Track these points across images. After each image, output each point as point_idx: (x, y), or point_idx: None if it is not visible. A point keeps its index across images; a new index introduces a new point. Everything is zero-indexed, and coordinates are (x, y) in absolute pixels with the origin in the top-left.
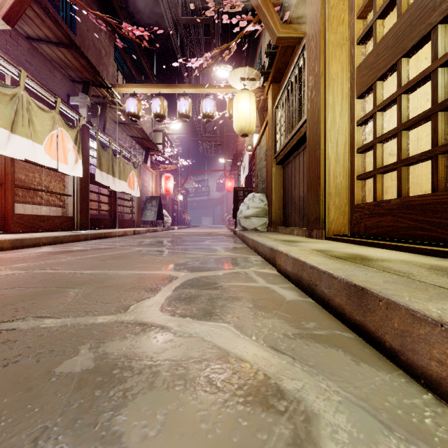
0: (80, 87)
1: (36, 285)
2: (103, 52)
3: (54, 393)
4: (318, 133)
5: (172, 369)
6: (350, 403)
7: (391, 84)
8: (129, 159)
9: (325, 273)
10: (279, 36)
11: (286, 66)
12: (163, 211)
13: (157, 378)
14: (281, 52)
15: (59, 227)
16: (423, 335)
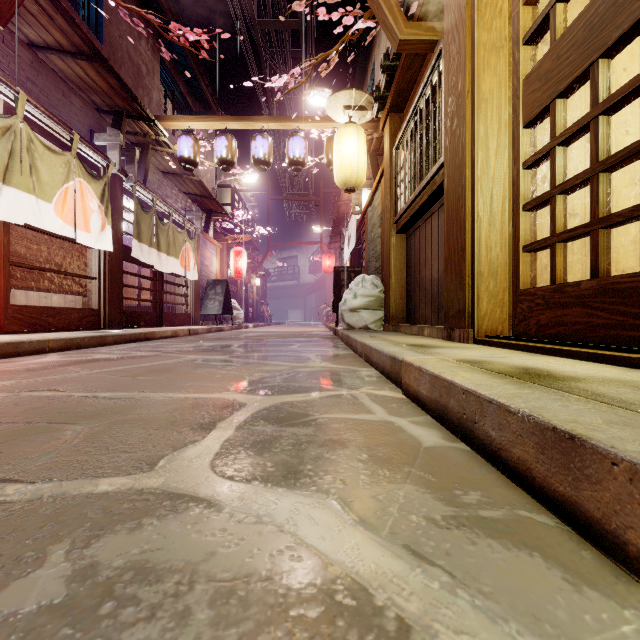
0: (109, 119)
1: (16, 419)
2: (143, 69)
3: None
4: (462, 182)
5: (217, 603)
6: None
7: (572, 108)
8: (182, 226)
9: (491, 403)
10: (402, 39)
11: (412, 87)
12: (232, 301)
13: (183, 628)
14: (405, 64)
15: (78, 325)
16: None
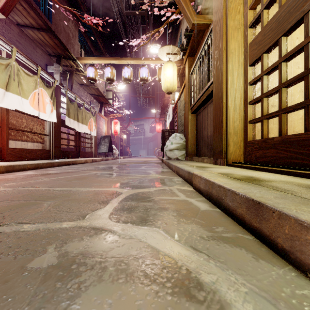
0: (54, 59)
1: (20, 199)
2: (70, 35)
3: (25, 285)
4: (221, 90)
5: (116, 264)
6: (254, 294)
7: (273, 56)
8: (89, 110)
9: (229, 190)
10: (194, 23)
11: (198, 44)
12: (112, 145)
13: (104, 272)
14: (195, 34)
15: (40, 157)
16: (309, 240)
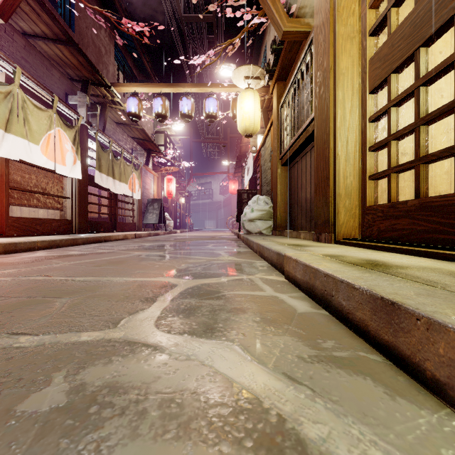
0: (79, 86)
1: (20, 295)
2: (103, 50)
3: (8, 445)
4: (326, 131)
5: (163, 406)
6: None
7: (404, 79)
8: (130, 161)
9: (342, 282)
10: (285, 31)
11: (292, 63)
12: (165, 214)
13: (143, 420)
14: (287, 48)
15: (57, 231)
16: None
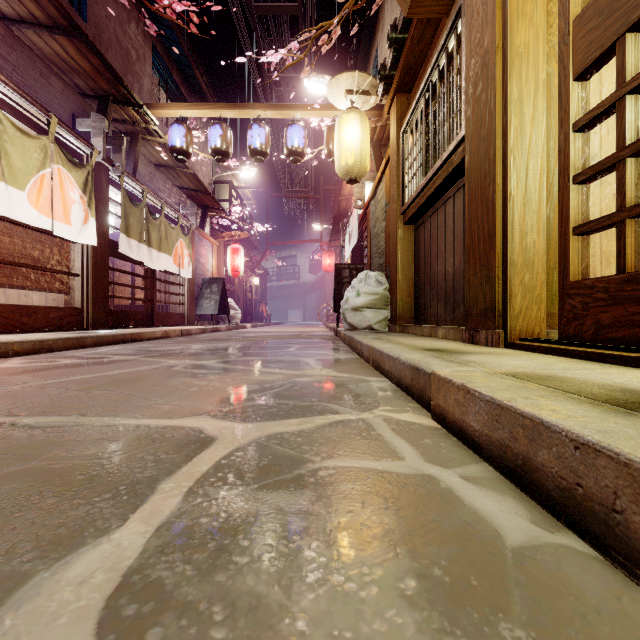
0: (95, 105)
1: None
2: (133, 54)
3: None
4: (489, 155)
5: None
6: None
7: None
8: (175, 222)
9: None
10: (414, 0)
11: (422, 63)
12: (229, 300)
13: None
14: (415, 35)
15: (57, 325)
16: None
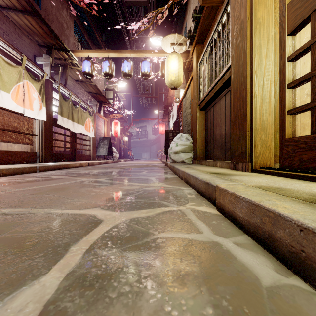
0: (45, 51)
1: None
2: (64, 25)
3: None
4: (244, 74)
5: None
6: None
7: (309, 31)
8: (86, 109)
9: None
10: None
11: (209, 29)
12: (112, 148)
13: None
14: (205, 15)
15: (26, 160)
16: None
